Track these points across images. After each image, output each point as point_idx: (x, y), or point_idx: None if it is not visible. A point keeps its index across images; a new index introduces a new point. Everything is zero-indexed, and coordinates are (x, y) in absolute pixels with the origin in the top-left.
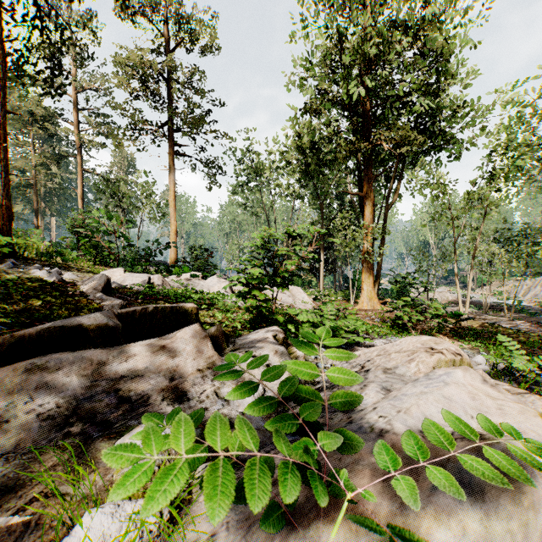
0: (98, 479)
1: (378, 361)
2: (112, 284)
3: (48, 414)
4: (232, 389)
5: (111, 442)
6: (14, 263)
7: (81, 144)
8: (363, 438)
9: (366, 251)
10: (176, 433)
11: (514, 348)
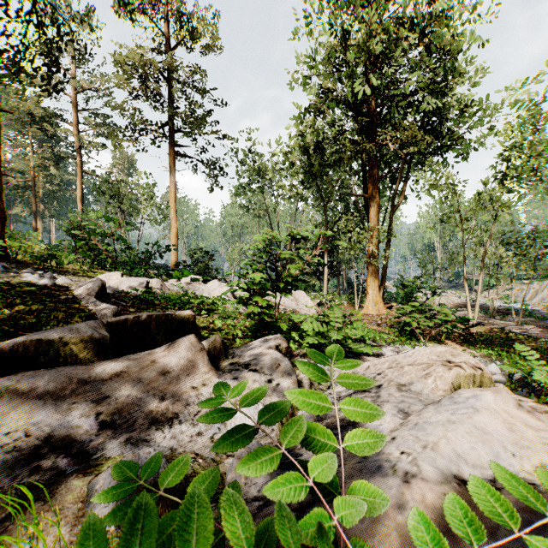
0: (64, 532)
1: (389, 374)
2: (107, 288)
3: (15, 445)
4: (222, 436)
5: (86, 479)
6: (6, 267)
7: (81, 145)
8: (384, 482)
9: (371, 254)
10: (127, 537)
11: (532, 358)
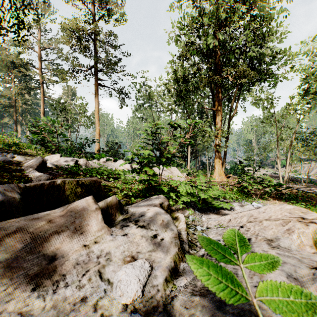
0: None
1: (251, 227)
2: (48, 164)
3: None
4: None
5: None
6: None
7: (43, 81)
8: None
9: (217, 145)
10: None
11: None
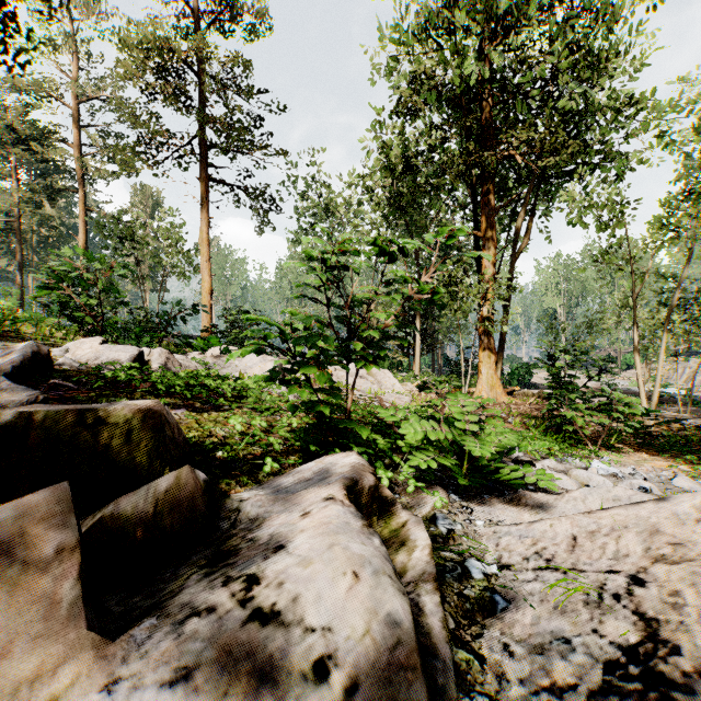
0: None
1: (680, 589)
2: (60, 361)
3: None
4: None
5: None
6: None
7: (83, 173)
8: None
9: (485, 317)
10: None
11: None
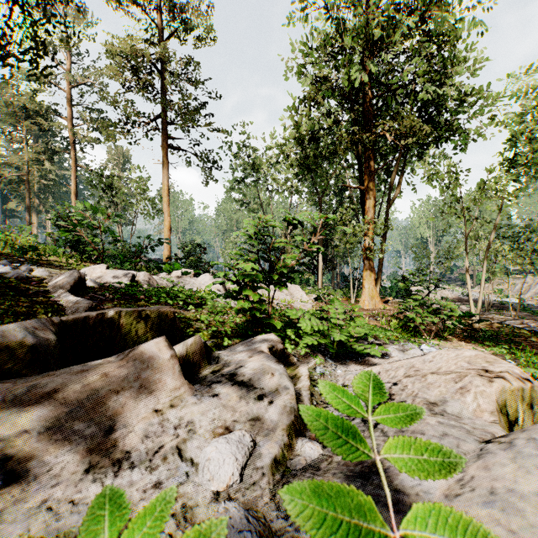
0: None
1: (409, 385)
2: (88, 282)
3: None
4: None
5: None
6: None
7: (74, 139)
8: None
9: (367, 248)
10: None
11: None
